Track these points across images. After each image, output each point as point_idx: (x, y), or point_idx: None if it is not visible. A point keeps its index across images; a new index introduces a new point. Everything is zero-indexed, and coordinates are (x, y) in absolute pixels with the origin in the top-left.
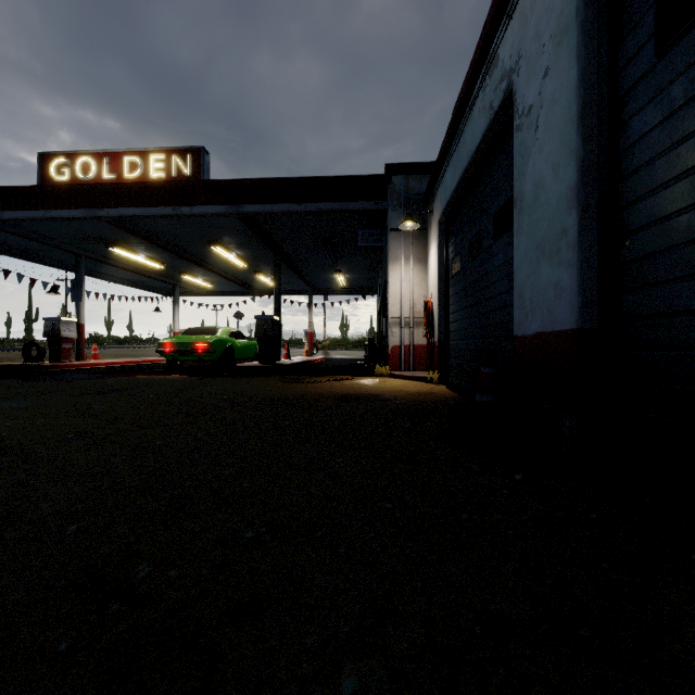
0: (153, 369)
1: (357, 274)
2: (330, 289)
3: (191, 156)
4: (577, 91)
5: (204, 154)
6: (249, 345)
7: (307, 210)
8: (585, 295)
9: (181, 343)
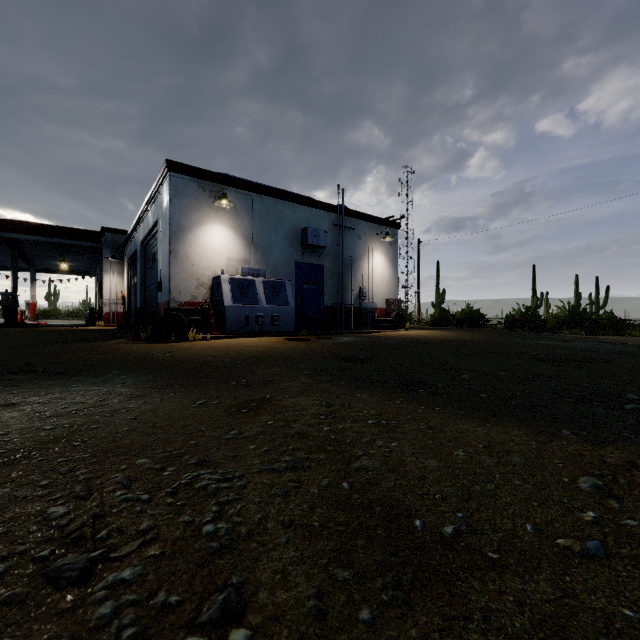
0: None
1: (79, 264)
2: (51, 269)
3: None
4: (140, 266)
5: None
6: None
7: (53, 241)
8: (142, 301)
9: None
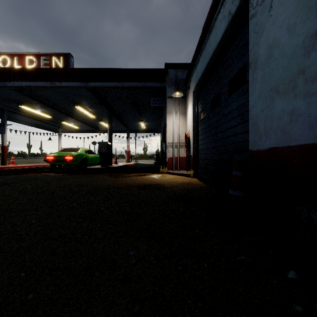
0: (43, 170)
1: (151, 122)
2: (138, 130)
3: (63, 58)
4: None
5: (70, 57)
6: (96, 157)
7: (124, 86)
8: None
9: (58, 156)
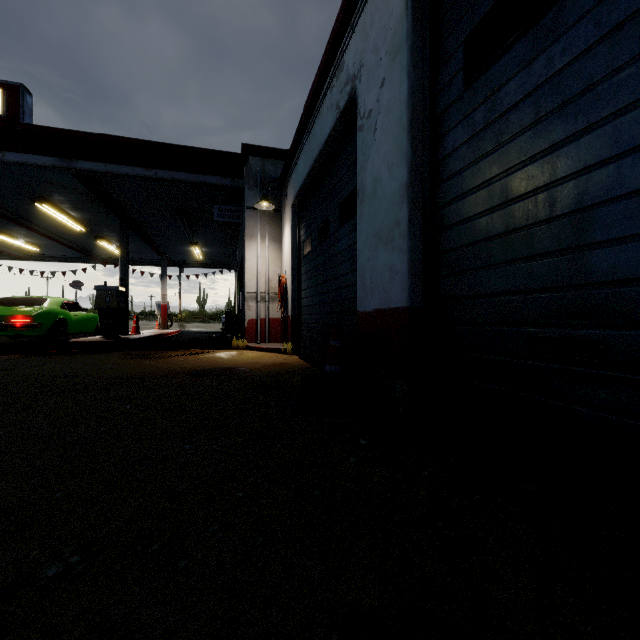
0: None
1: (215, 248)
2: (186, 261)
3: (5, 93)
4: (407, 103)
5: (25, 94)
6: (88, 318)
7: (158, 176)
8: (413, 278)
9: None
